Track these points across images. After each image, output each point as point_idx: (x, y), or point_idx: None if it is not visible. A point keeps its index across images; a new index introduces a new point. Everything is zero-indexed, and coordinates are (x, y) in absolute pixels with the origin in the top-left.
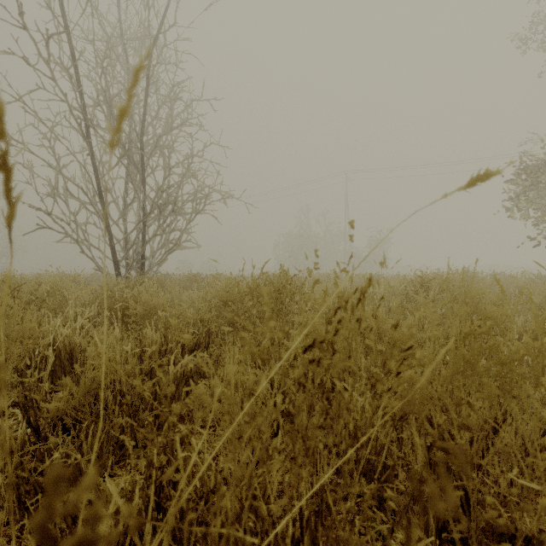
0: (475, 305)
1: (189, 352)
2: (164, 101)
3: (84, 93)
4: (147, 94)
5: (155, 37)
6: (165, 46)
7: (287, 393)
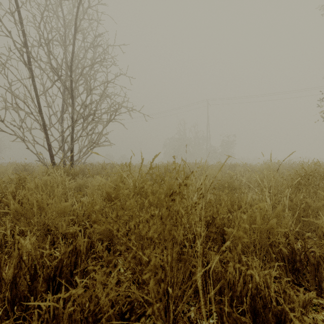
0: None
1: (46, 281)
2: (89, 47)
3: (31, 37)
4: (74, 37)
5: None
6: (88, 7)
7: None
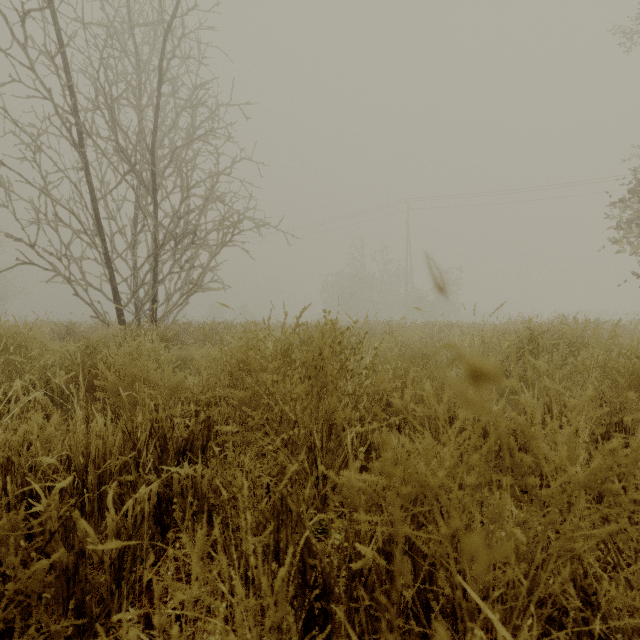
0: (639, 377)
1: (176, 455)
2: (183, 107)
3: (80, 93)
4: (159, 94)
5: (170, 22)
6: (183, 36)
7: (335, 581)
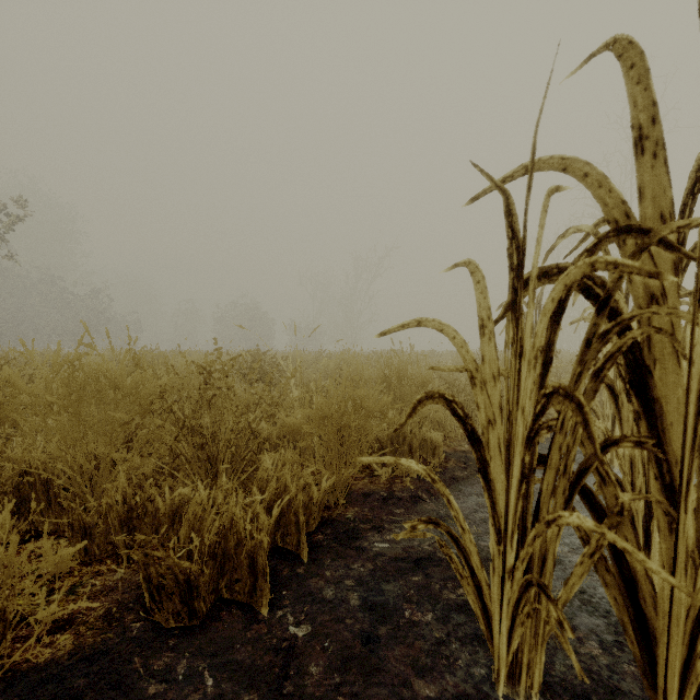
0: None
1: None
2: None
3: None
4: None
5: None
6: None
7: None
